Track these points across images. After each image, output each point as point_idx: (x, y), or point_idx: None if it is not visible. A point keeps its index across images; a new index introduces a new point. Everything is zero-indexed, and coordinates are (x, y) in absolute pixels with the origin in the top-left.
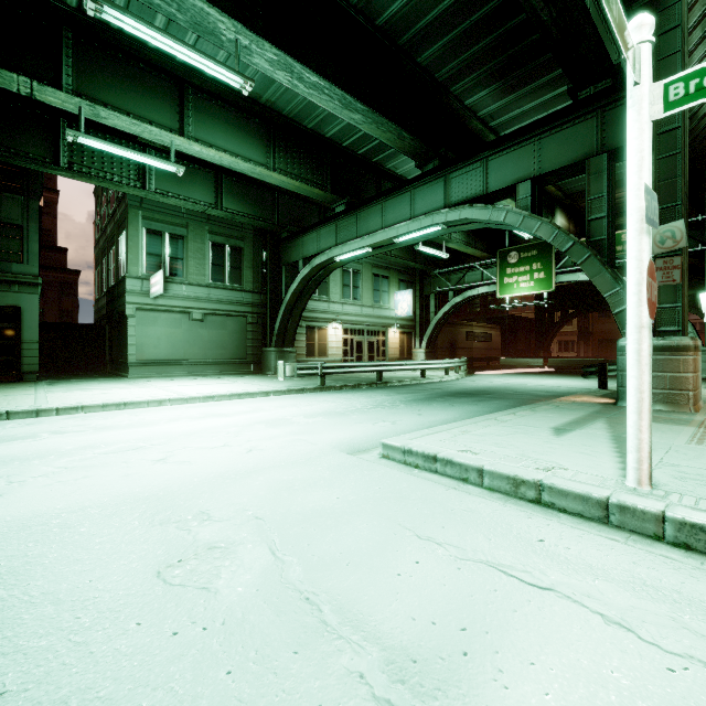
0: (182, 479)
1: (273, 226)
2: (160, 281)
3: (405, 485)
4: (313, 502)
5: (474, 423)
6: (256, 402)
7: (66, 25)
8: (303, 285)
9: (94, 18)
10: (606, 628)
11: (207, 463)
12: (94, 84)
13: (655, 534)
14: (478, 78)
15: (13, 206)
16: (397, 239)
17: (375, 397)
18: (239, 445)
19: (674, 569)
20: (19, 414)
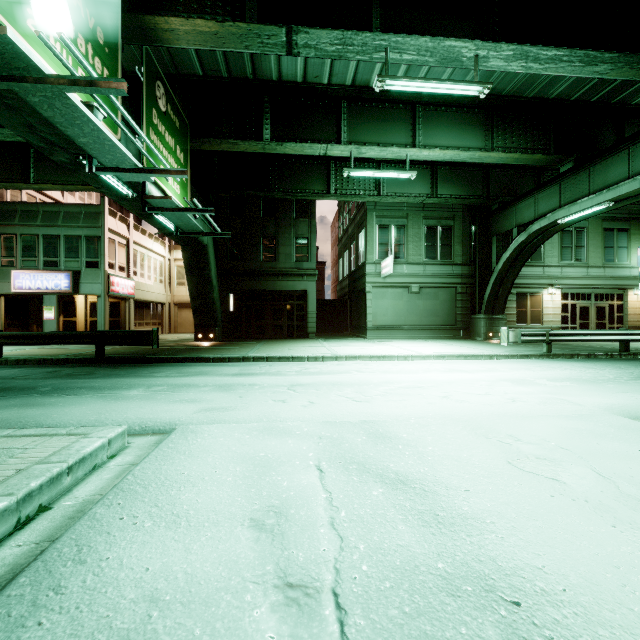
0: (473, 411)
1: (483, 201)
2: (390, 264)
3: None
4: (613, 448)
5: None
6: (485, 363)
7: (343, 99)
8: (517, 252)
9: (360, 86)
10: None
11: (484, 404)
12: (358, 132)
13: None
14: None
15: (304, 226)
16: None
17: (627, 369)
18: (500, 395)
19: None
20: (327, 358)
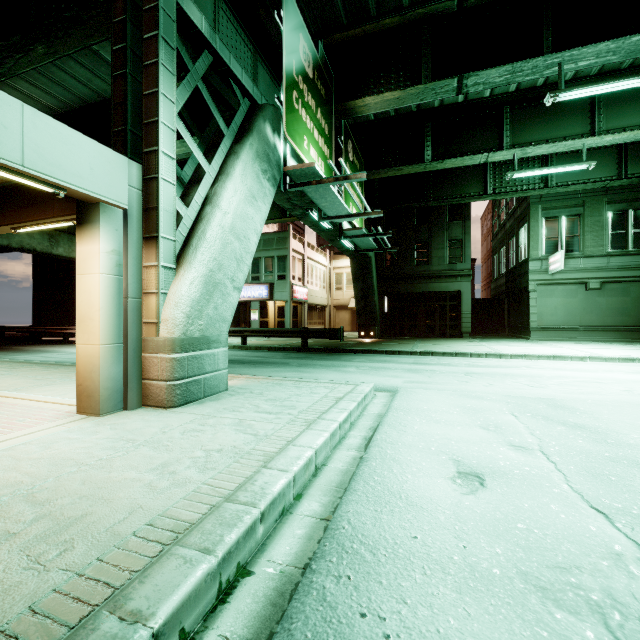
0: None
1: None
2: (560, 260)
3: None
4: None
5: None
6: None
7: (505, 105)
8: None
9: (525, 89)
10: None
11: None
12: (522, 133)
13: None
14: None
15: (457, 228)
16: None
17: None
18: None
19: None
20: (491, 355)
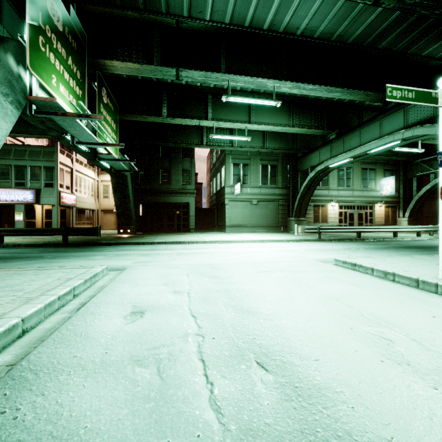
0: (258, 261)
1: (293, 151)
2: (239, 188)
3: (335, 270)
4: (299, 269)
5: (394, 257)
6: (283, 244)
7: (209, 94)
8: (310, 182)
9: (218, 88)
10: (370, 293)
11: (265, 258)
12: (218, 113)
13: (434, 291)
14: (429, 39)
15: (187, 163)
16: (369, 152)
17: (349, 245)
18: (275, 255)
19: (418, 293)
20: (199, 242)
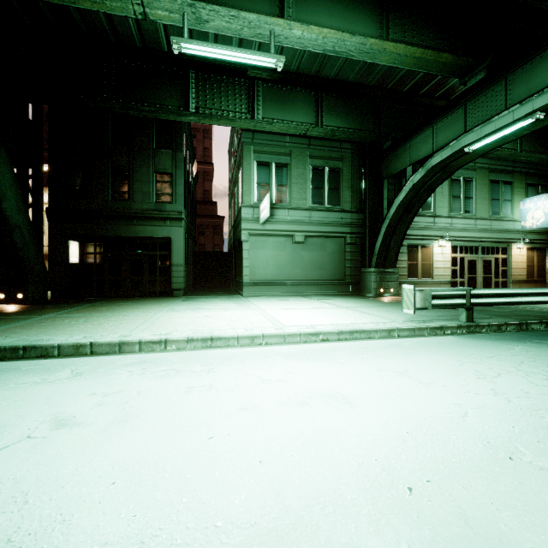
0: None
1: (374, 137)
2: (266, 205)
3: None
4: None
5: None
6: (384, 353)
7: None
8: (412, 194)
9: None
10: None
11: None
12: None
13: None
14: None
15: (166, 159)
16: None
17: None
18: None
19: None
20: (102, 346)
